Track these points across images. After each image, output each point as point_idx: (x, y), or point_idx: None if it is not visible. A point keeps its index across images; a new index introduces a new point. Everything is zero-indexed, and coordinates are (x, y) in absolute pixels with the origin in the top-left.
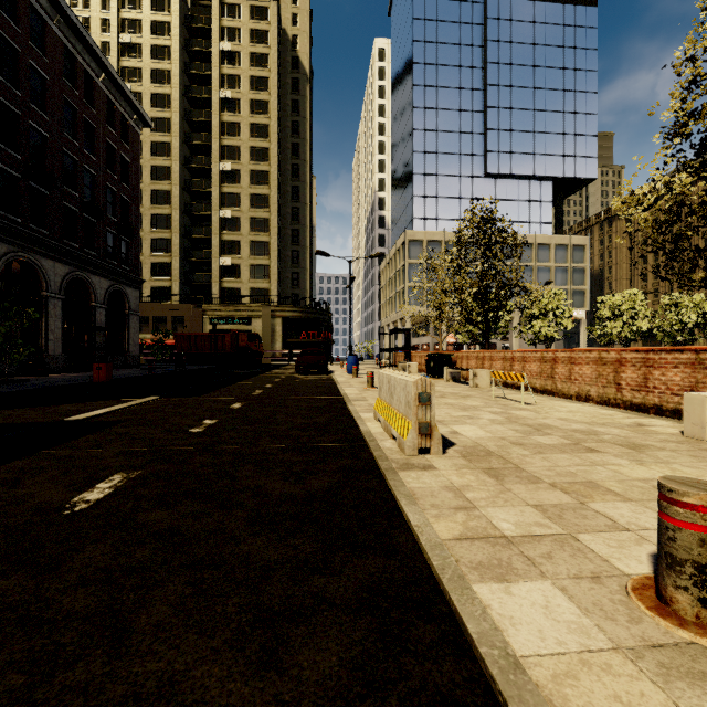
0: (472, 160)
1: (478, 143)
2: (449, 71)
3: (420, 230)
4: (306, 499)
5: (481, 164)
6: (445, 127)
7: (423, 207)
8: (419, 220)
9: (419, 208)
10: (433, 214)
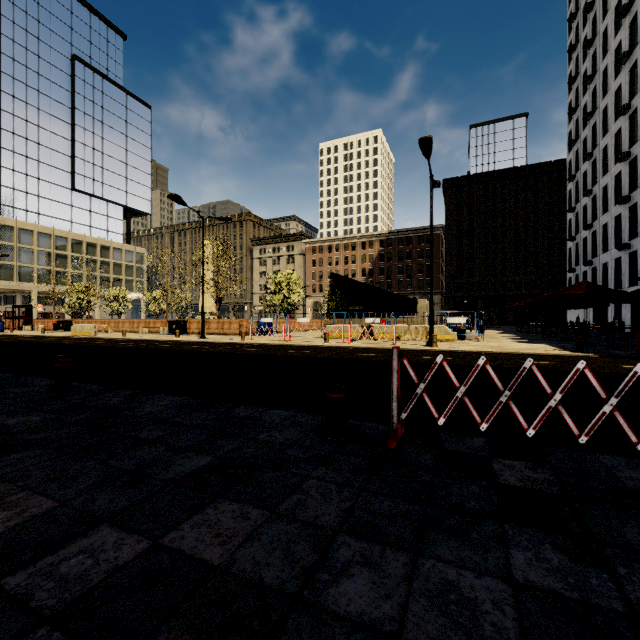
0: (61, 174)
1: (67, 162)
2: (39, 95)
3: (9, 216)
4: (84, 338)
5: (69, 179)
6: (36, 139)
7: (13, 197)
8: (8, 207)
9: (8, 197)
10: (23, 206)
